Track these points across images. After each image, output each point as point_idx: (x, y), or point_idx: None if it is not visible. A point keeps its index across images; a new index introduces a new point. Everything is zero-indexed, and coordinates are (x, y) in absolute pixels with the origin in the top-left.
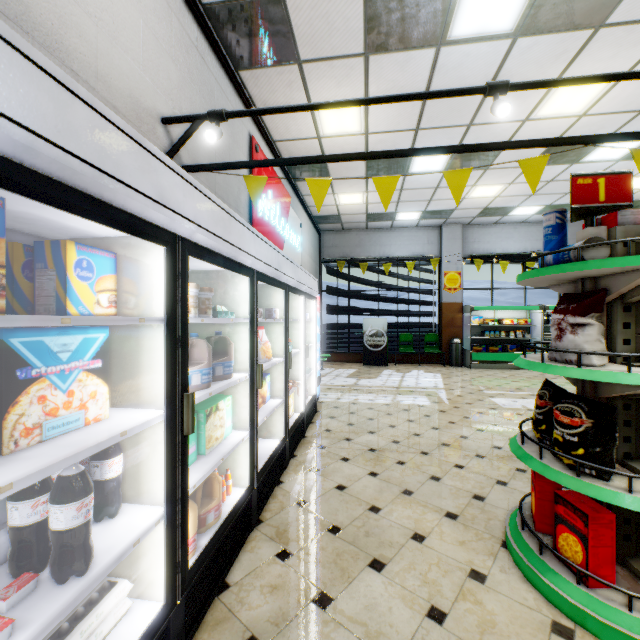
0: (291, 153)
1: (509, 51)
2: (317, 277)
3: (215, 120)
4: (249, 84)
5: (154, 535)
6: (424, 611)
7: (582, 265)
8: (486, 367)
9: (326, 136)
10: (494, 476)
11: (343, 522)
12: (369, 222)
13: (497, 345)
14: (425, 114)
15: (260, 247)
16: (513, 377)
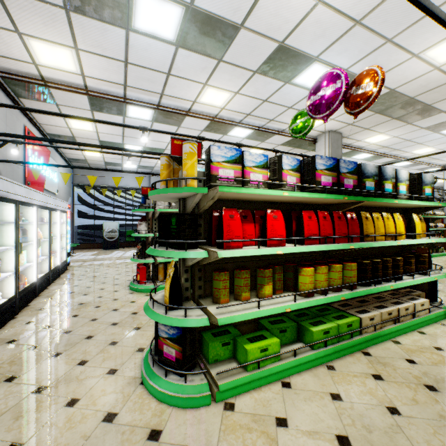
0: (51, 130)
1: (152, 124)
2: (70, 195)
3: (16, 143)
4: (25, 103)
5: (9, 280)
6: (97, 297)
7: (138, 210)
8: None
9: (74, 128)
10: None
11: (76, 291)
12: (107, 165)
13: None
14: (125, 132)
15: (39, 196)
16: None
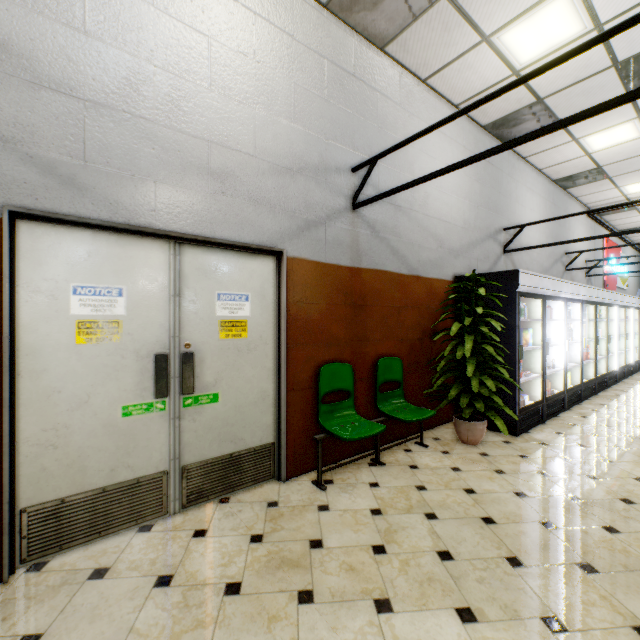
0: (623, 227)
1: None
2: (638, 287)
3: (607, 260)
4: (604, 217)
5: (611, 359)
6: None
7: None
8: None
9: None
10: None
11: None
12: None
13: None
14: None
15: (627, 299)
16: None
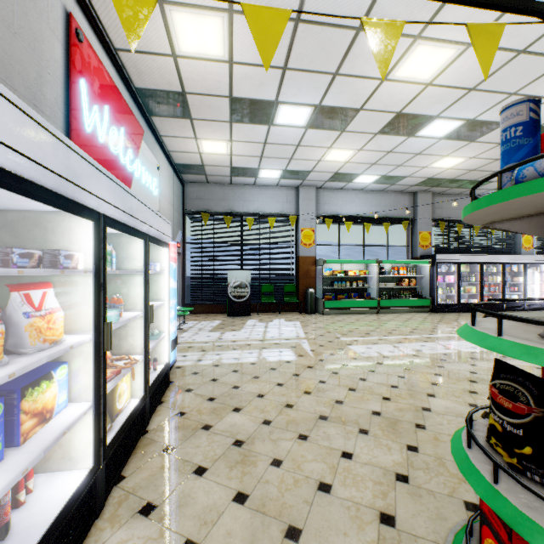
0: (141, 73)
1: None
2: (180, 228)
3: None
4: None
5: None
6: None
7: None
8: (335, 313)
9: (183, 55)
10: (390, 466)
11: None
12: (233, 177)
13: (344, 293)
14: (294, 48)
15: None
16: (359, 322)
